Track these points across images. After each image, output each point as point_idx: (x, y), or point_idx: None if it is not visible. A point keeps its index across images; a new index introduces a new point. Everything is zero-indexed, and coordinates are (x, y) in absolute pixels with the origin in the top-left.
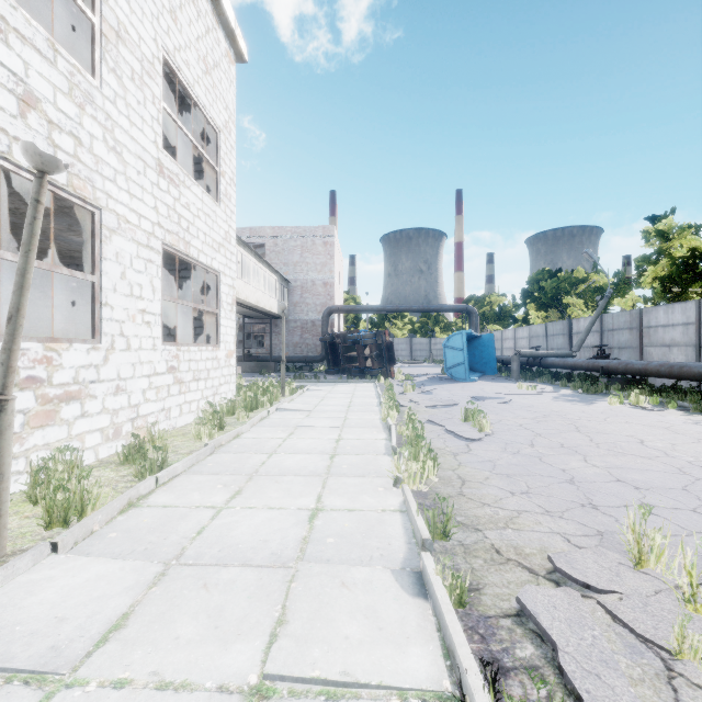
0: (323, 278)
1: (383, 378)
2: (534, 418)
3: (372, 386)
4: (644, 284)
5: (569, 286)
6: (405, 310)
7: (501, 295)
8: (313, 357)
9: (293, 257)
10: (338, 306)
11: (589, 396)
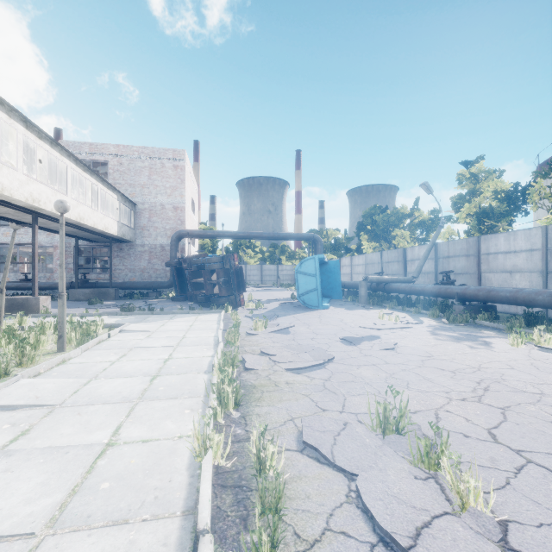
0: (173, 201)
1: (230, 308)
2: (478, 397)
3: (215, 320)
4: (460, 219)
5: (398, 220)
6: (256, 237)
7: (336, 230)
8: (160, 282)
9: (140, 178)
10: (188, 230)
11: (463, 329)
